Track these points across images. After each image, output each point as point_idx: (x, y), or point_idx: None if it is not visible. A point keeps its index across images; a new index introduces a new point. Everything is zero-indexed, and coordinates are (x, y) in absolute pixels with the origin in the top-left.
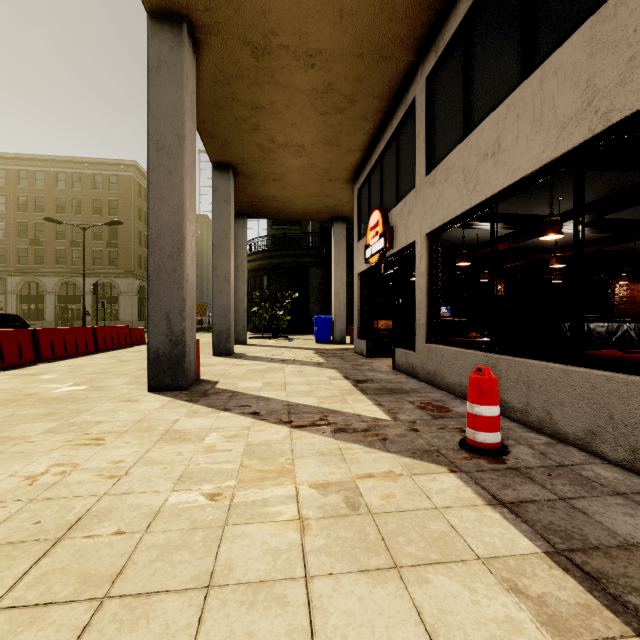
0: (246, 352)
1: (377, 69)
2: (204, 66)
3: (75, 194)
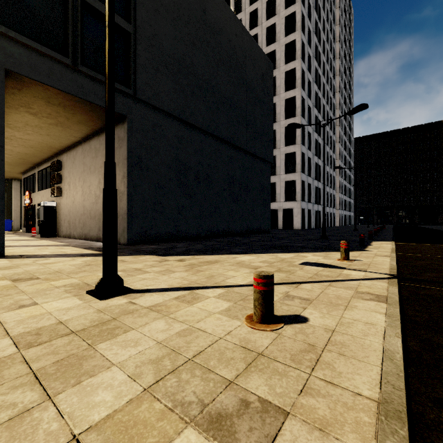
0: None
1: (25, 165)
2: None
3: None
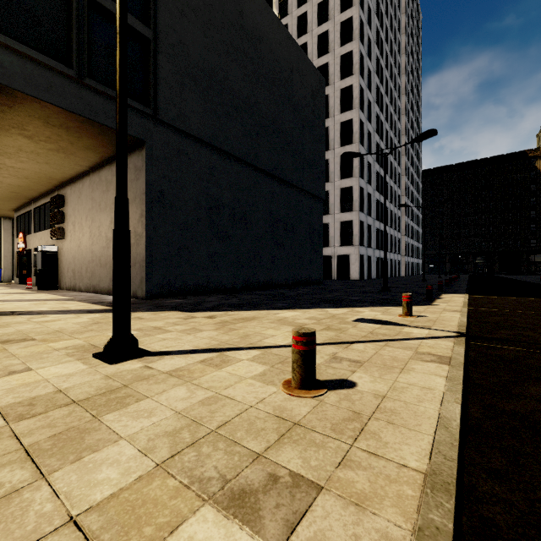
0: None
1: (18, 200)
2: None
3: None
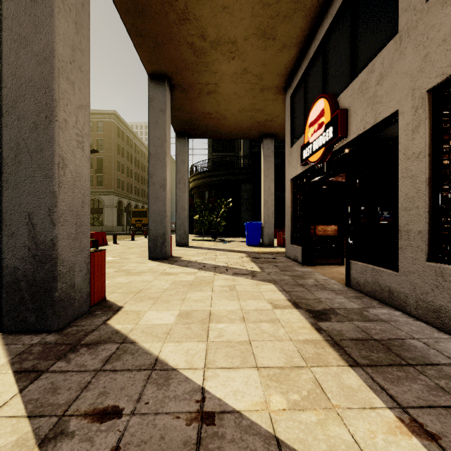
0: (183, 255)
1: None
2: None
3: None
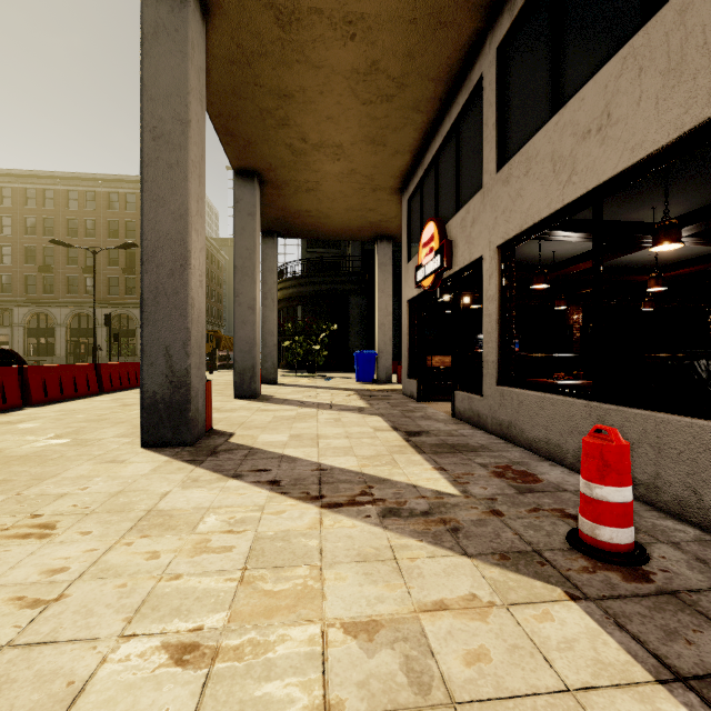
0: (275, 394)
1: (434, 40)
2: (217, 39)
3: (88, 215)
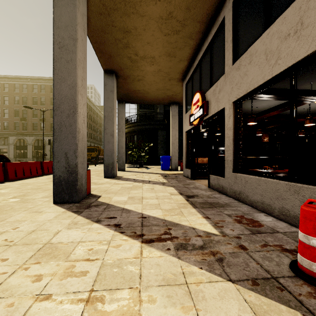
0: (123, 175)
1: (200, 0)
2: (93, 1)
3: (42, 95)
